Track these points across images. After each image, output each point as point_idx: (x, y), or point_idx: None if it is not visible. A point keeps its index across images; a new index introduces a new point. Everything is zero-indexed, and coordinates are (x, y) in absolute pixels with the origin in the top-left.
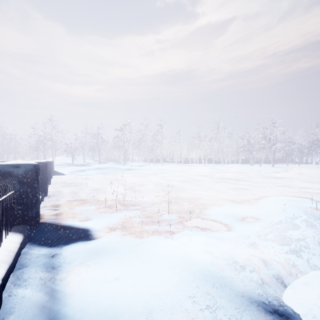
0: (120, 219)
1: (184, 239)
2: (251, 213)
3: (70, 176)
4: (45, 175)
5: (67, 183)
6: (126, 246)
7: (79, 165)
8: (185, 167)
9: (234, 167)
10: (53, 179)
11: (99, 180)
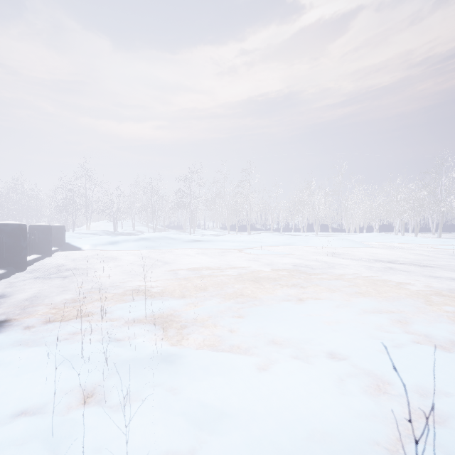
0: None
1: None
2: None
3: (88, 252)
4: None
5: (62, 268)
6: None
7: (123, 234)
8: (291, 237)
9: (374, 238)
10: (50, 259)
11: (131, 262)
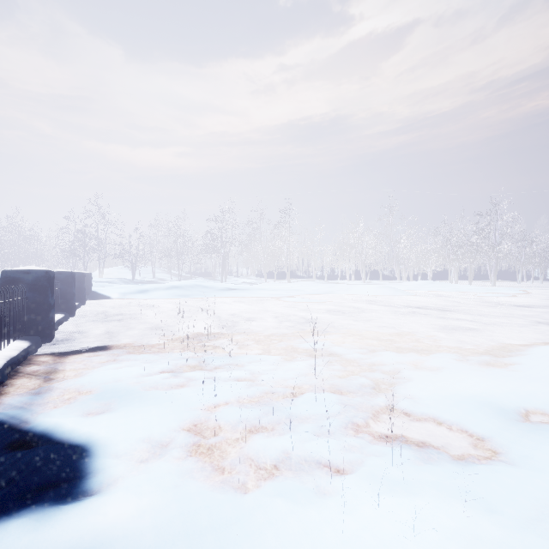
0: (188, 411)
1: (383, 511)
2: (535, 398)
3: (120, 301)
4: (45, 298)
5: (107, 314)
6: (181, 546)
7: (144, 282)
8: (333, 285)
9: (422, 286)
10: (86, 307)
11: (171, 309)
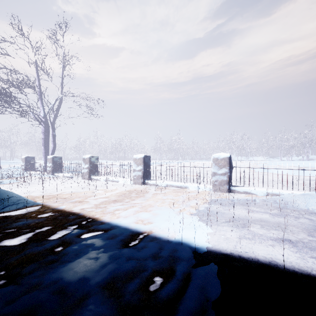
0: None
1: None
2: None
3: None
4: None
5: None
6: None
7: None
8: None
9: None
10: None
11: None
